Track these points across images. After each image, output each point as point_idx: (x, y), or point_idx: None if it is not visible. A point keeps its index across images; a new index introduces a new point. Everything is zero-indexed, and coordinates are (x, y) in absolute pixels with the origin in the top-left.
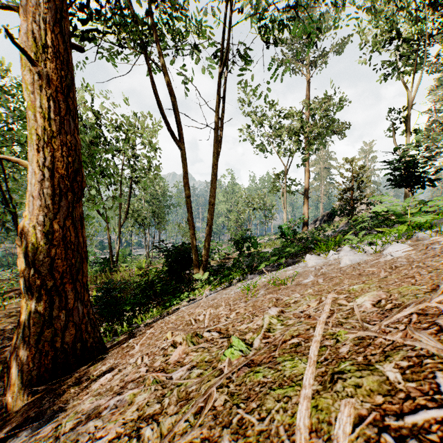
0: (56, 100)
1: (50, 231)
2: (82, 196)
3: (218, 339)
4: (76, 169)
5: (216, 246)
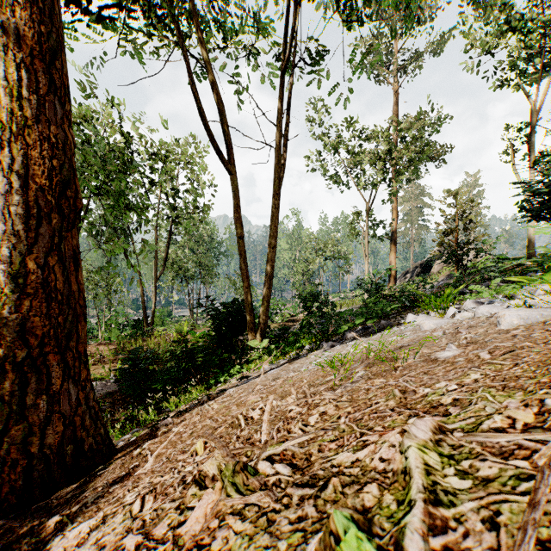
0: (33, 69)
1: (21, 272)
2: (77, 222)
3: (291, 489)
4: (66, 179)
5: (277, 304)
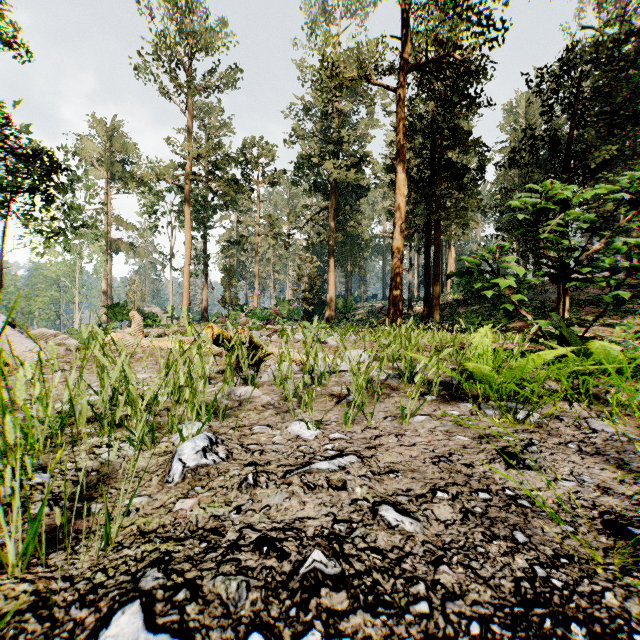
0: None
1: None
2: None
3: None
4: None
5: None
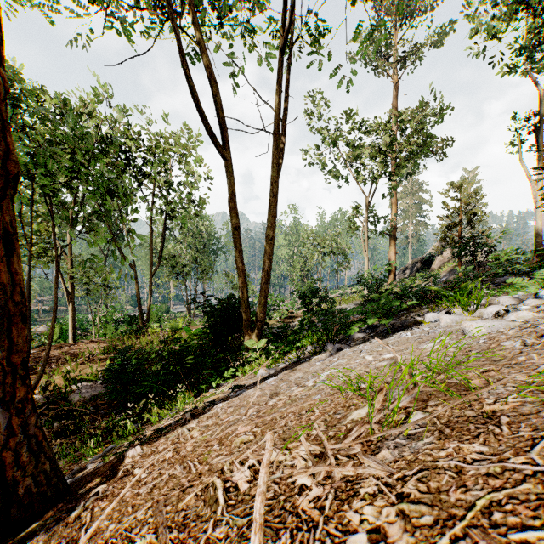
0: None
1: None
2: (12, 192)
3: None
4: None
5: (275, 301)
